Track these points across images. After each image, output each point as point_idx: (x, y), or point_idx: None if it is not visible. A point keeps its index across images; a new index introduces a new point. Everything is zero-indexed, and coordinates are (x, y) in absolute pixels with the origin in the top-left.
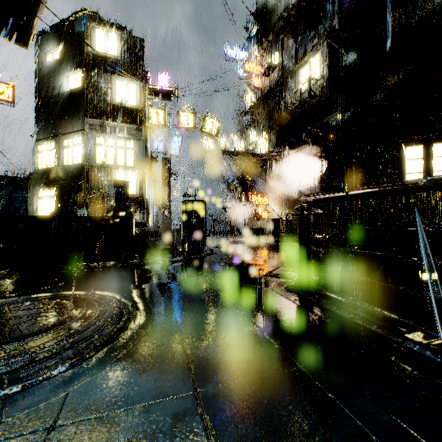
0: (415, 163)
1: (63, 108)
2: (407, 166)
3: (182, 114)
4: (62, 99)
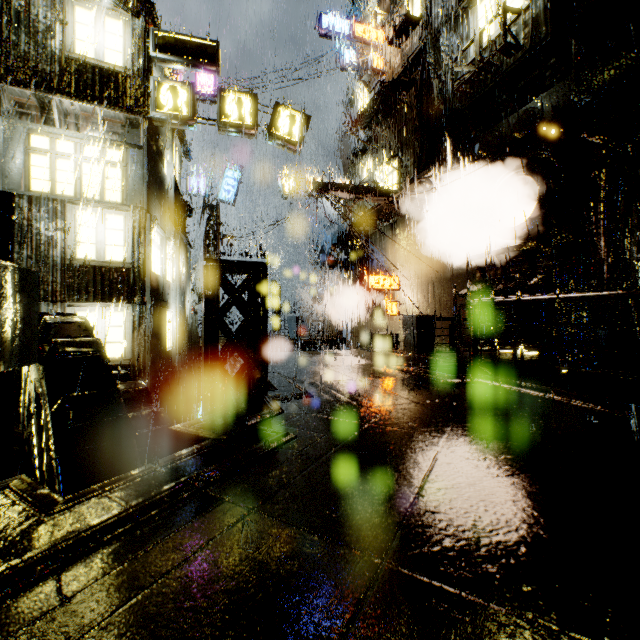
0: None
1: None
2: None
3: (228, 95)
4: None
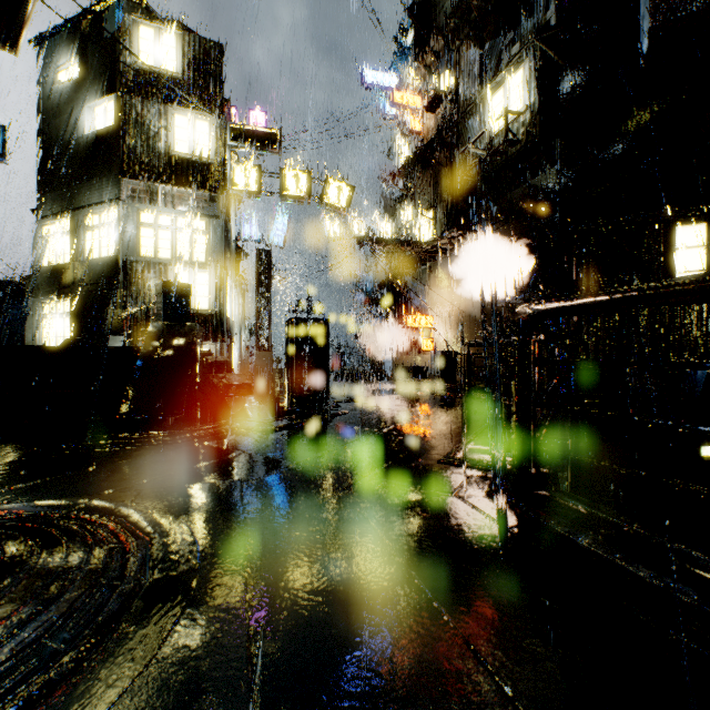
0: (692, 254)
1: (85, 163)
2: (677, 260)
3: (288, 173)
4: (83, 147)
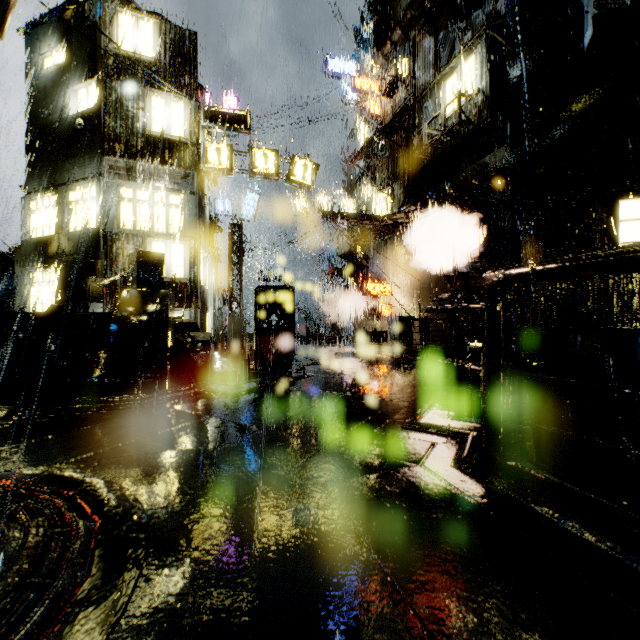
0: (634, 226)
1: (69, 142)
2: (620, 232)
3: (258, 152)
4: (67, 128)
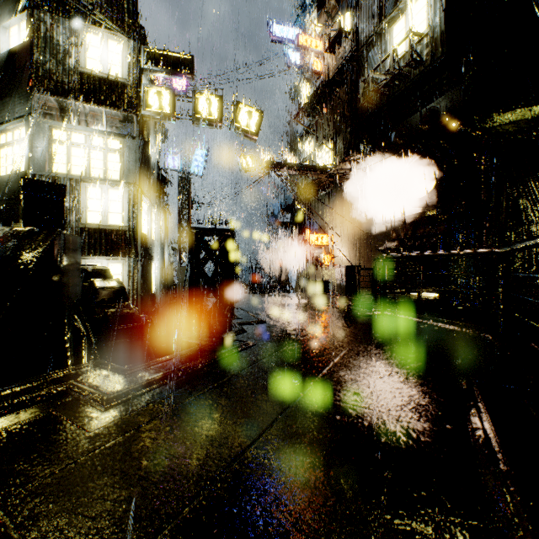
0: None
1: None
2: None
3: (201, 97)
4: None
